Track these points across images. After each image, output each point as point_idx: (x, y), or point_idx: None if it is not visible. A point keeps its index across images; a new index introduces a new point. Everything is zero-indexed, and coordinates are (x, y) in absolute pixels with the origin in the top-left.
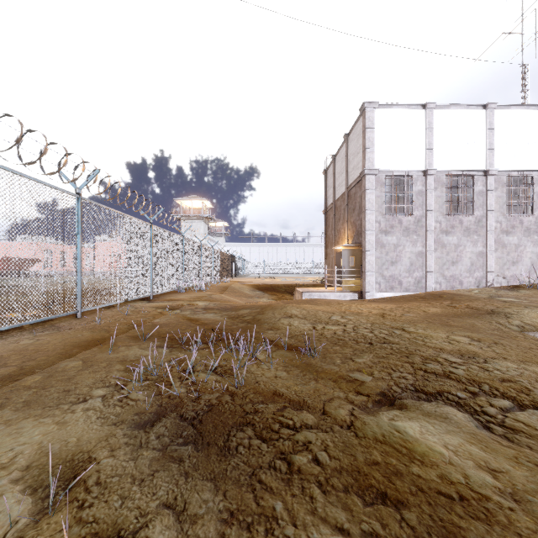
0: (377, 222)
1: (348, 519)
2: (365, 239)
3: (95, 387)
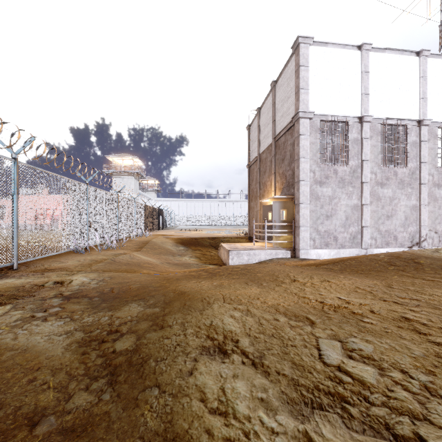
0: (311, 171)
1: None
2: (299, 190)
3: None
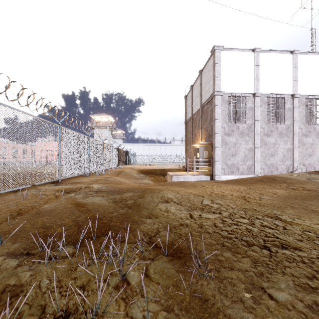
0: (222, 127)
1: None
2: (214, 139)
3: None
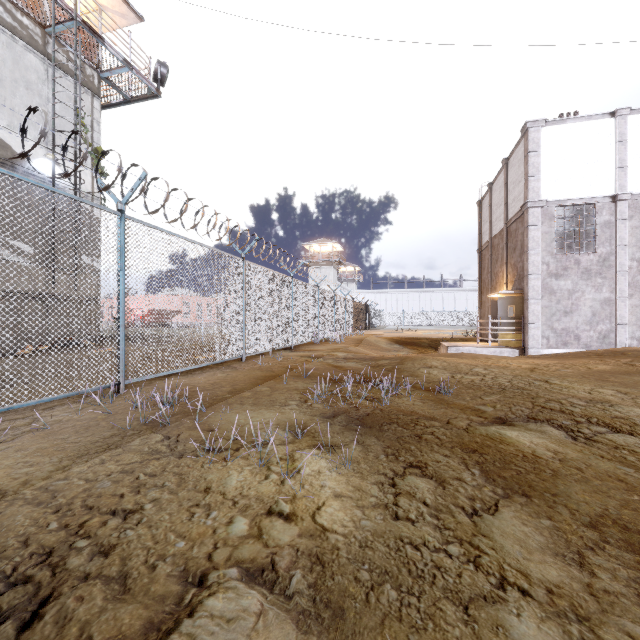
0: (544, 264)
1: (450, 453)
2: (527, 284)
3: (288, 400)
